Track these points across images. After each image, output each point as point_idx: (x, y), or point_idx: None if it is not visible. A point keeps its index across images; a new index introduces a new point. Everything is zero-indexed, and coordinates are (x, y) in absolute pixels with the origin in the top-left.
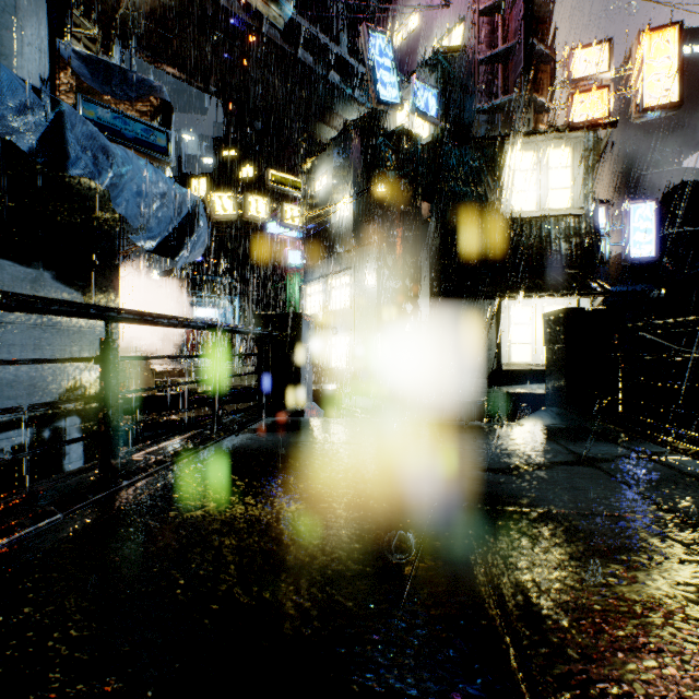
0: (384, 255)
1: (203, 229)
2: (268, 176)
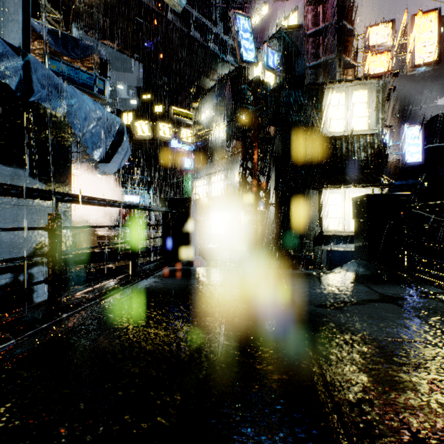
0: (246, 160)
1: (127, 142)
2: (171, 110)
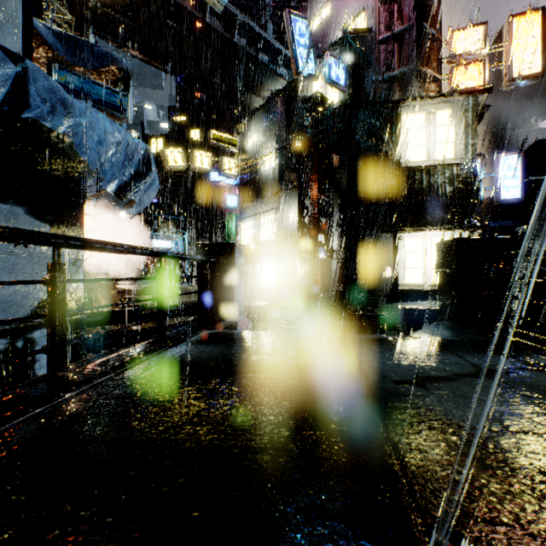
0: (303, 196)
1: (153, 173)
2: (210, 135)
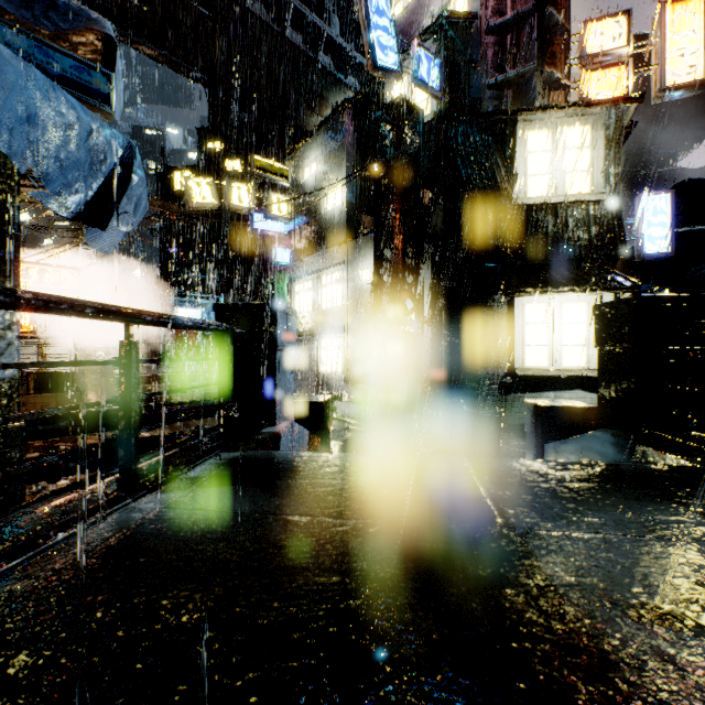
0: (382, 244)
1: (143, 189)
2: (252, 162)
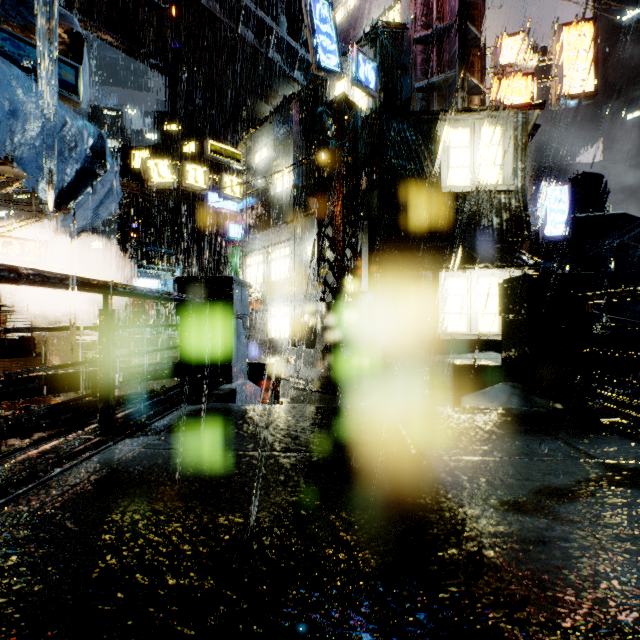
0: (325, 224)
1: (111, 174)
2: (207, 146)
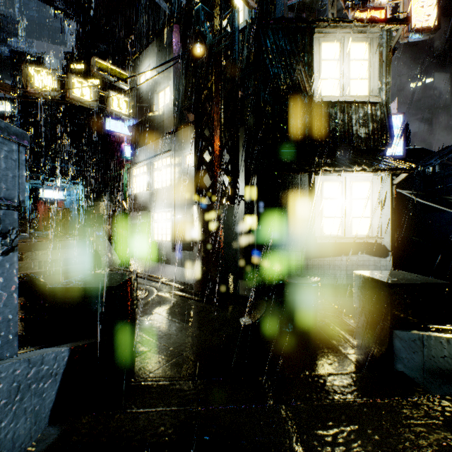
0: (201, 125)
1: None
2: (93, 63)
